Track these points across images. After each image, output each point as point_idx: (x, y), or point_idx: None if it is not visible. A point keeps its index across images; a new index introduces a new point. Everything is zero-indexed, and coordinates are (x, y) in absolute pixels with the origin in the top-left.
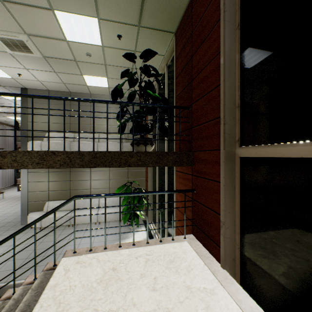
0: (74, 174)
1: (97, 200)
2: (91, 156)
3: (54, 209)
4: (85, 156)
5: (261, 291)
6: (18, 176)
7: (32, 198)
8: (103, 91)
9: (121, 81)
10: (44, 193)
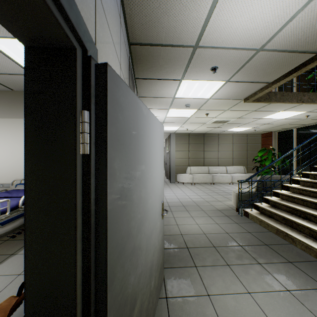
0: (206, 146)
1: (224, 167)
2: None
3: None
4: None
5: None
6: None
7: (177, 163)
8: None
9: None
10: (185, 160)
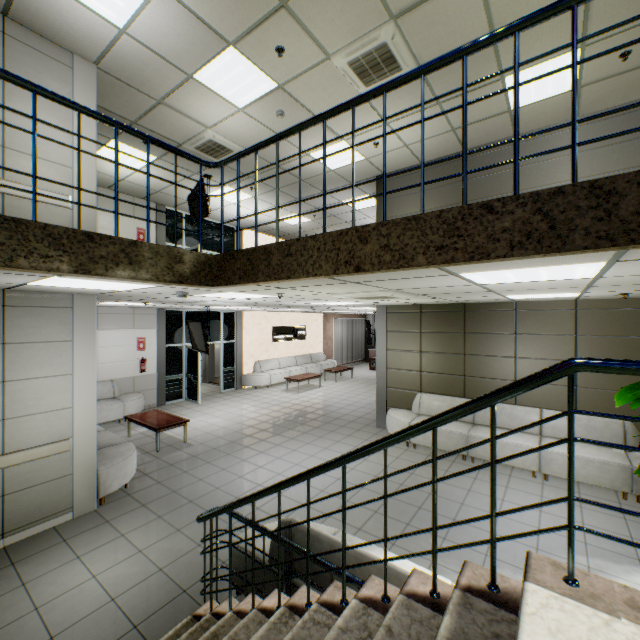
0: (472, 339)
1: (533, 413)
2: None
3: (492, 397)
4: (617, 196)
5: None
6: (368, 346)
7: (392, 381)
8: (554, 111)
9: (635, 34)
10: (412, 375)
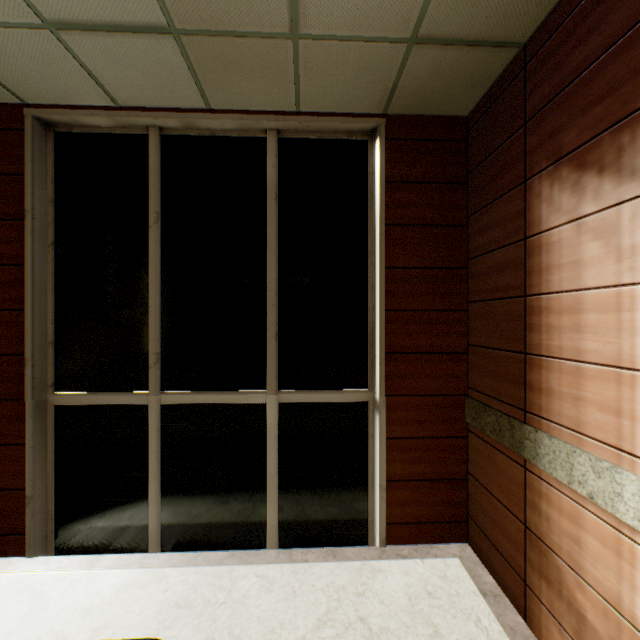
0: None
1: None
2: None
3: None
4: None
5: (86, 543)
6: None
7: None
8: None
9: None
10: None
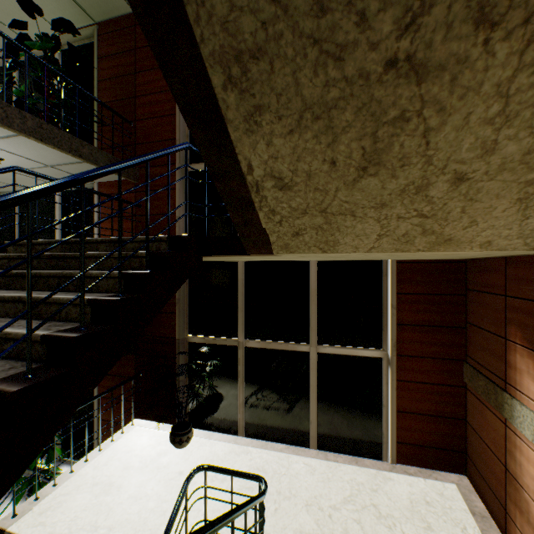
0: None
1: None
2: (37, 124)
3: None
4: (28, 119)
5: None
6: None
7: None
8: None
9: None
10: None
